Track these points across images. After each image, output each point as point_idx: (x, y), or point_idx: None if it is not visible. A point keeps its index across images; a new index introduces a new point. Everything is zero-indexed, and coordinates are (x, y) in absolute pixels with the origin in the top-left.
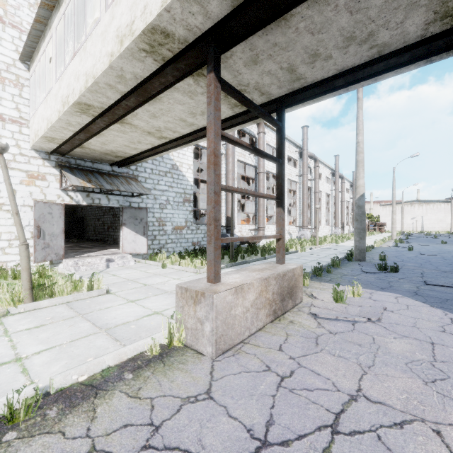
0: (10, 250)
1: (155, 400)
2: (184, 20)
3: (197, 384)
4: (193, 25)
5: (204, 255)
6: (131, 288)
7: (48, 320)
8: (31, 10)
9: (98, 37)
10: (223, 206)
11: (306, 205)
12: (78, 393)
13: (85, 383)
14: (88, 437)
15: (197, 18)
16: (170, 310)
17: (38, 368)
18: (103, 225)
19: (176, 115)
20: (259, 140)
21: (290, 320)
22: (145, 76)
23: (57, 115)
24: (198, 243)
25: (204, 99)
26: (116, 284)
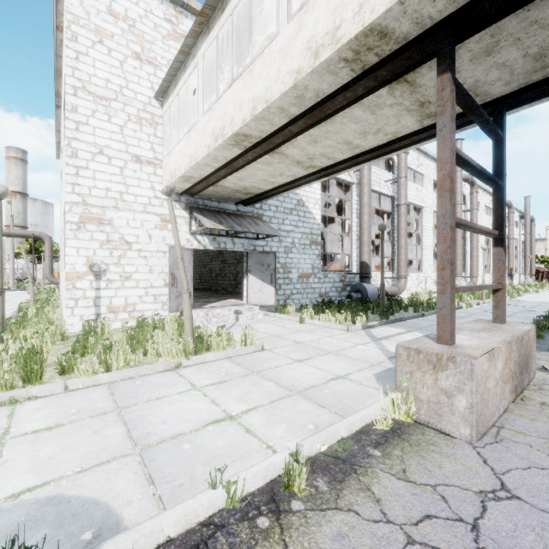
0: (147, 298)
1: (439, 489)
2: (417, 12)
3: (479, 476)
4: (426, 15)
5: (341, 309)
6: (284, 345)
7: (225, 376)
8: (164, 42)
9: (275, 54)
10: (354, 248)
11: (461, 245)
12: (332, 466)
13: (329, 454)
14: (391, 523)
15: (437, 5)
16: (354, 375)
17: (261, 430)
18: (210, 272)
19: (342, 136)
20: (399, 163)
21: (539, 401)
22: (329, 92)
23: (206, 151)
24: (326, 294)
25: (389, 112)
26: (262, 339)
